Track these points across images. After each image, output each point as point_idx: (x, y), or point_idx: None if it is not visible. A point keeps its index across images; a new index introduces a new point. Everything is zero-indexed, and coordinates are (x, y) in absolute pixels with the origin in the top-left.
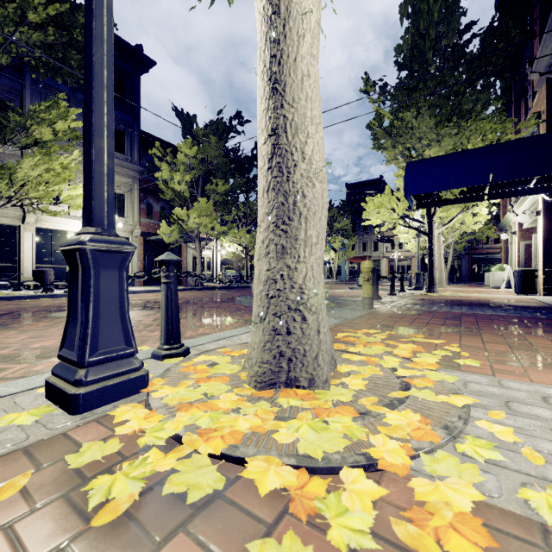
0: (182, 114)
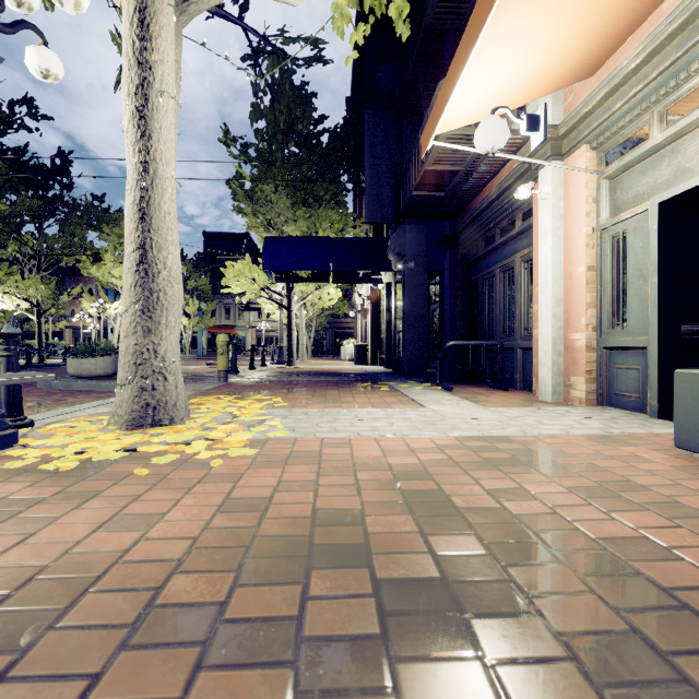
0: None
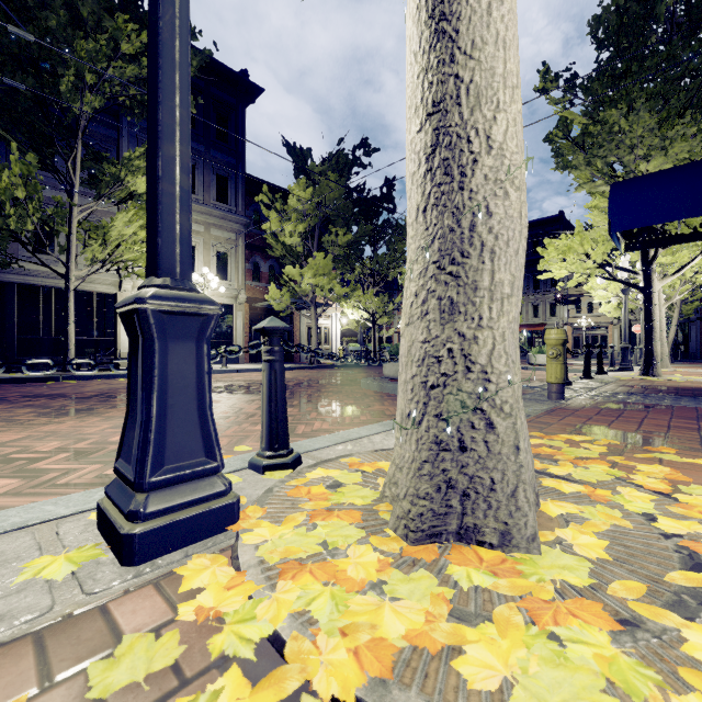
0: (294, 149)
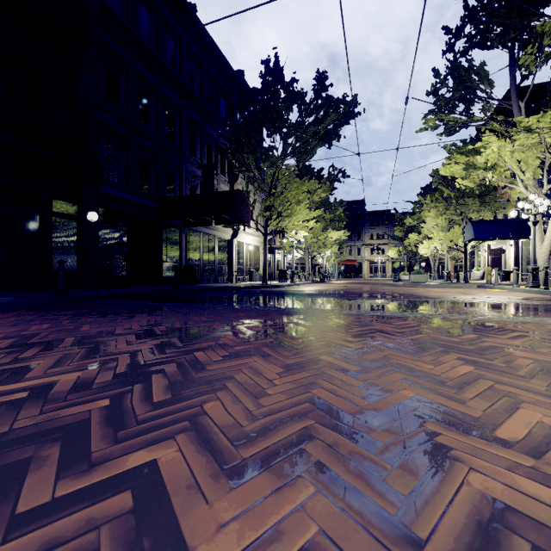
0: (306, 166)
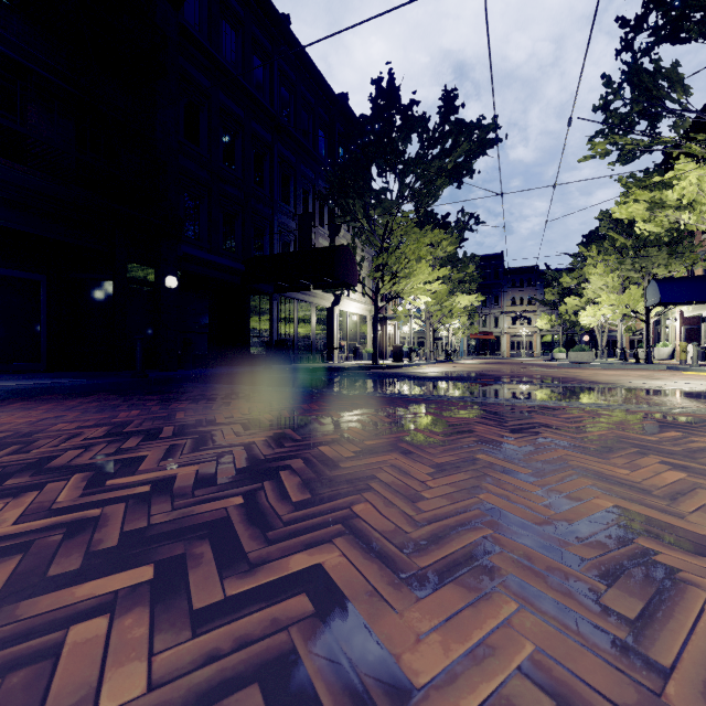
0: (428, 212)
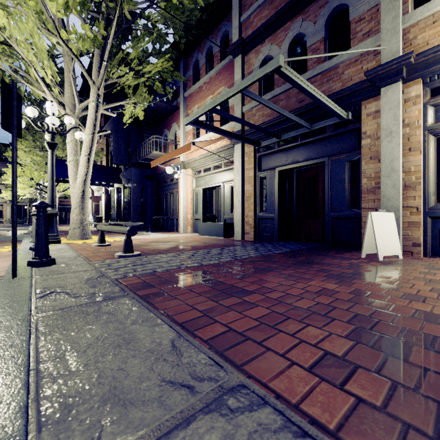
0: None
